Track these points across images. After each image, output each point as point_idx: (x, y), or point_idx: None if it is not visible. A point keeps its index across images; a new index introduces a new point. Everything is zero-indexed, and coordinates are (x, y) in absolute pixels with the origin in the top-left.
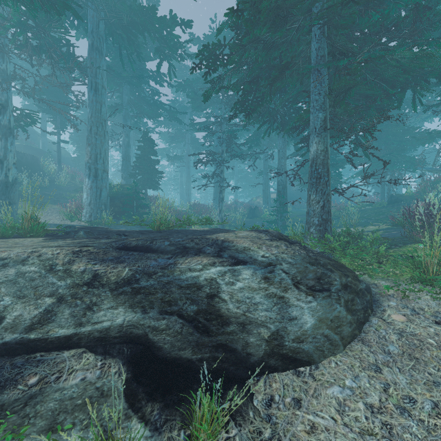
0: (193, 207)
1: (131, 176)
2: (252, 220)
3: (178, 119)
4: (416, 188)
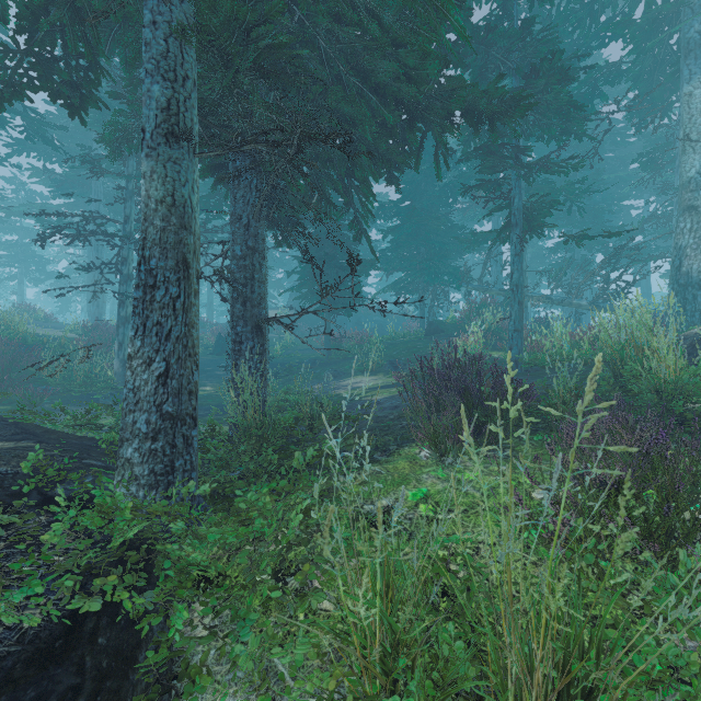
0: (91, 331)
1: None
2: (219, 358)
3: (48, 139)
4: (460, 313)
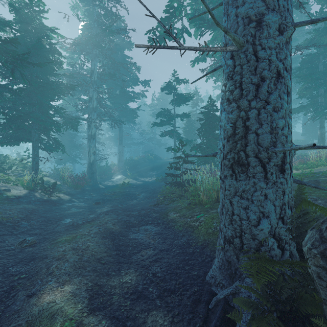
0: None
1: (303, 135)
2: None
3: None
4: None
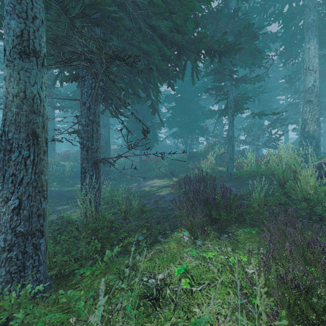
0: None
1: None
2: None
3: None
4: (203, 148)
